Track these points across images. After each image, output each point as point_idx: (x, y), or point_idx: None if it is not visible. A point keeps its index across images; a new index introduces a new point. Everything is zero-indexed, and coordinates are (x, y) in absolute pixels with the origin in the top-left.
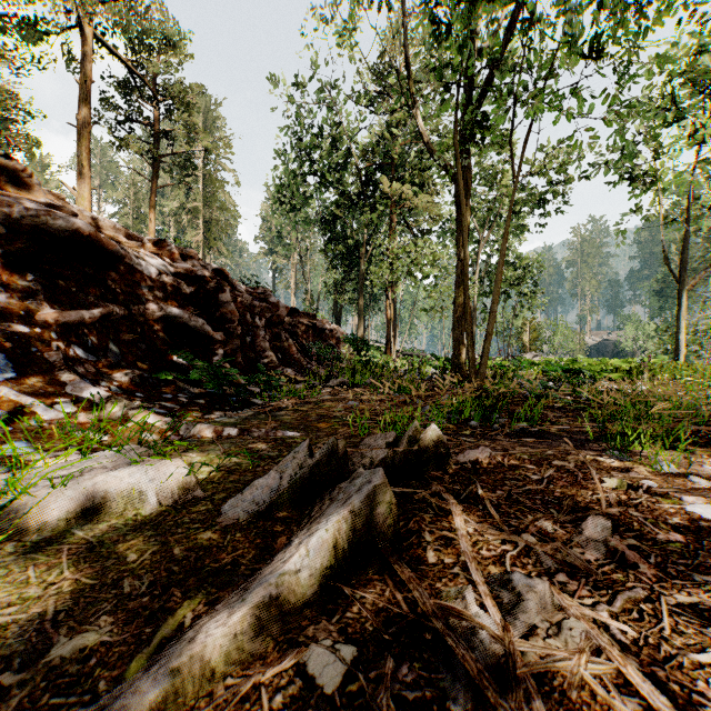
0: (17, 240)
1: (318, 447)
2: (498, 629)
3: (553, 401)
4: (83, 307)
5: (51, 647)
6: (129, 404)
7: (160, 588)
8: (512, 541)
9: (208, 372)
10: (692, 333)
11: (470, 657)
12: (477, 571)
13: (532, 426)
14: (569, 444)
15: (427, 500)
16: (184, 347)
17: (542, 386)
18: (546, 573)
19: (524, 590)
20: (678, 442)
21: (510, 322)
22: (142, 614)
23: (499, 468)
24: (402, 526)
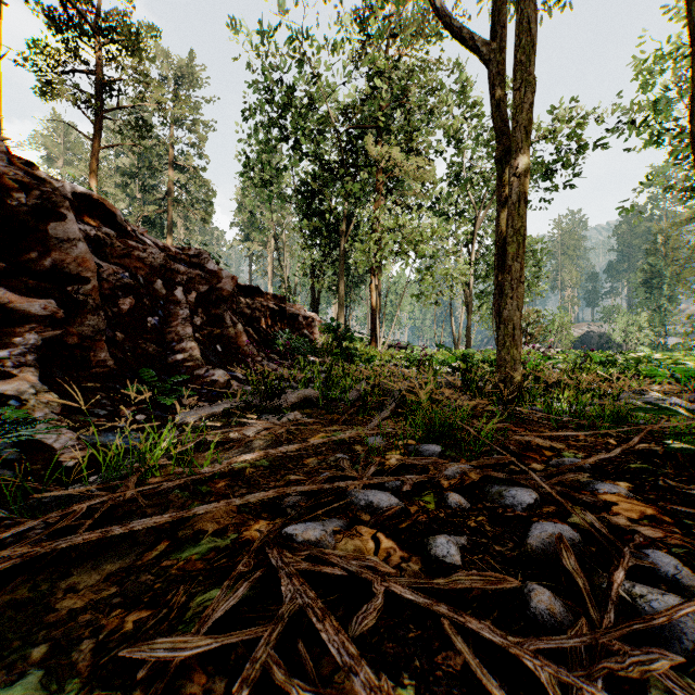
0: None
1: None
2: None
3: None
4: None
5: None
6: None
7: None
8: None
9: None
10: None
11: None
12: None
13: None
14: None
15: None
16: None
17: None
18: None
19: None
20: None
21: None
22: None
23: None
24: None
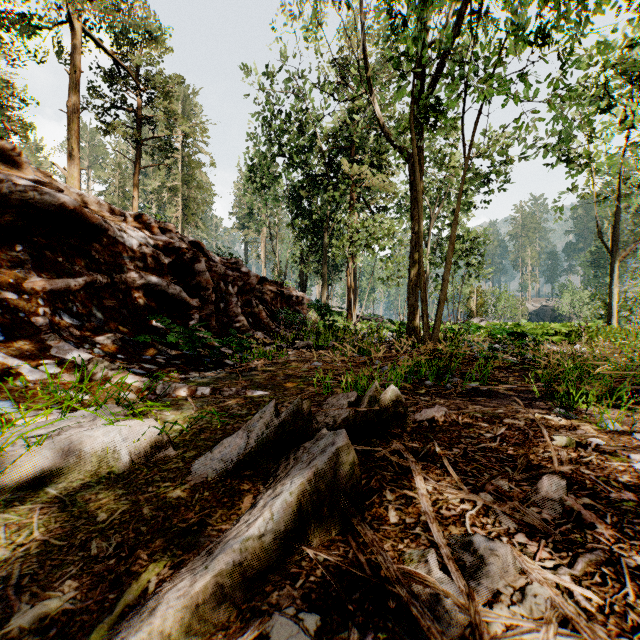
0: (6, 213)
1: (284, 405)
2: (462, 596)
3: (500, 362)
4: (69, 275)
5: (12, 615)
6: (109, 366)
7: (127, 549)
8: (470, 500)
9: (184, 335)
10: (623, 300)
11: (436, 628)
12: (438, 533)
13: (482, 385)
14: (517, 403)
15: (387, 458)
16: (163, 312)
17: (490, 348)
18: (505, 534)
19: (485, 552)
20: (618, 401)
21: (459, 290)
22: (107, 578)
23: (454, 426)
24: (364, 484)
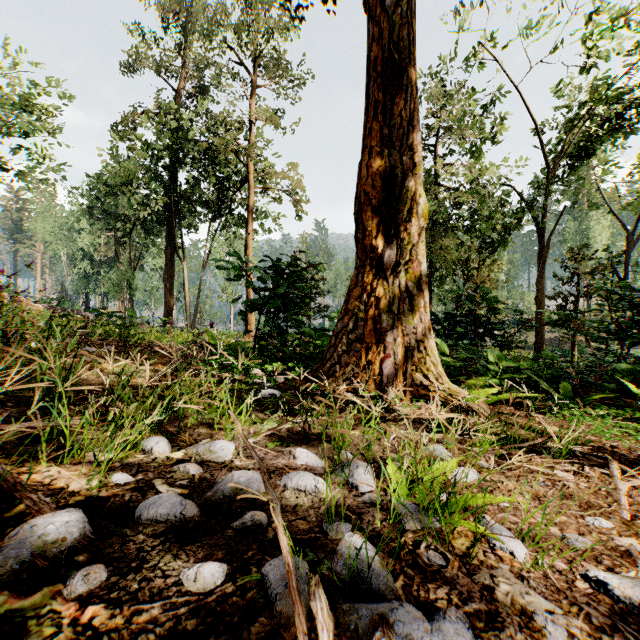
0: None
1: None
2: None
3: None
4: None
5: None
6: None
7: None
8: None
9: None
10: None
11: None
12: None
13: None
14: None
15: None
16: None
17: None
18: None
19: None
20: None
21: None
22: None
23: None
24: None
